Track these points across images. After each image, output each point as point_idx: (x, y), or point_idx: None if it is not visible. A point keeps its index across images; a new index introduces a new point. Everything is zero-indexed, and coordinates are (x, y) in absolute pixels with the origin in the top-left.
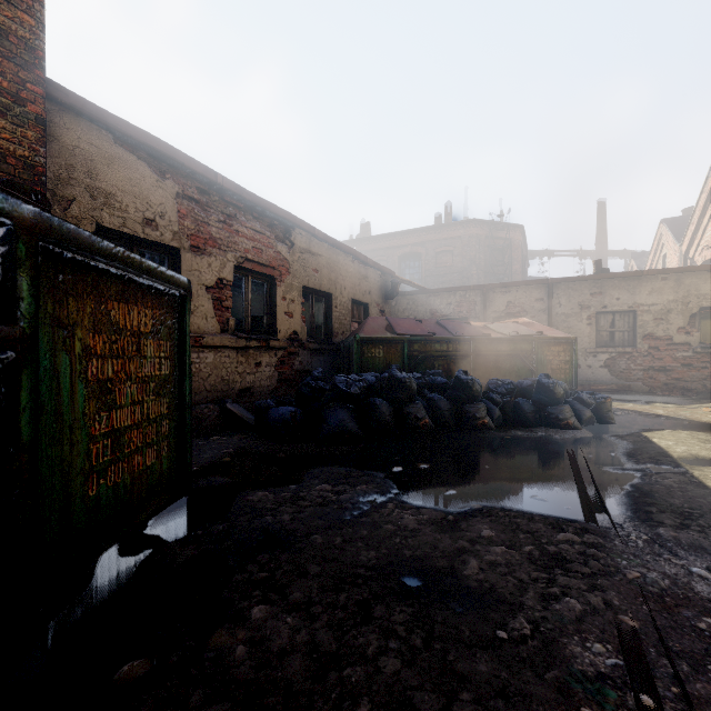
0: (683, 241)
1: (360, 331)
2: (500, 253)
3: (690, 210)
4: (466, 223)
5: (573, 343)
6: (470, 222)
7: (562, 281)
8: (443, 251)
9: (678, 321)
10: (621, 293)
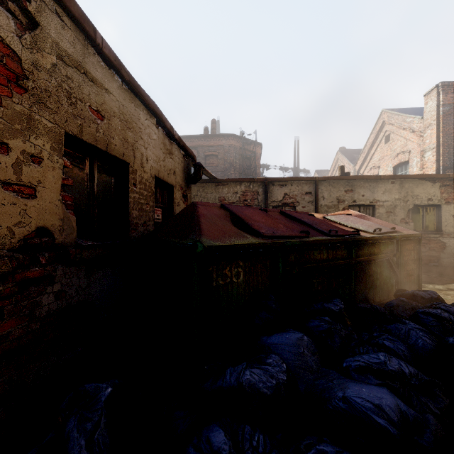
0: (357, 163)
1: (196, 231)
2: (248, 161)
3: (343, 148)
4: (227, 136)
5: (419, 240)
6: (230, 136)
7: (326, 179)
8: (211, 155)
9: (401, 214)
10: (365, 191)
